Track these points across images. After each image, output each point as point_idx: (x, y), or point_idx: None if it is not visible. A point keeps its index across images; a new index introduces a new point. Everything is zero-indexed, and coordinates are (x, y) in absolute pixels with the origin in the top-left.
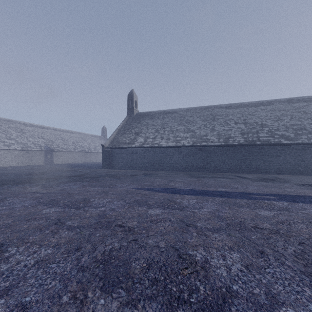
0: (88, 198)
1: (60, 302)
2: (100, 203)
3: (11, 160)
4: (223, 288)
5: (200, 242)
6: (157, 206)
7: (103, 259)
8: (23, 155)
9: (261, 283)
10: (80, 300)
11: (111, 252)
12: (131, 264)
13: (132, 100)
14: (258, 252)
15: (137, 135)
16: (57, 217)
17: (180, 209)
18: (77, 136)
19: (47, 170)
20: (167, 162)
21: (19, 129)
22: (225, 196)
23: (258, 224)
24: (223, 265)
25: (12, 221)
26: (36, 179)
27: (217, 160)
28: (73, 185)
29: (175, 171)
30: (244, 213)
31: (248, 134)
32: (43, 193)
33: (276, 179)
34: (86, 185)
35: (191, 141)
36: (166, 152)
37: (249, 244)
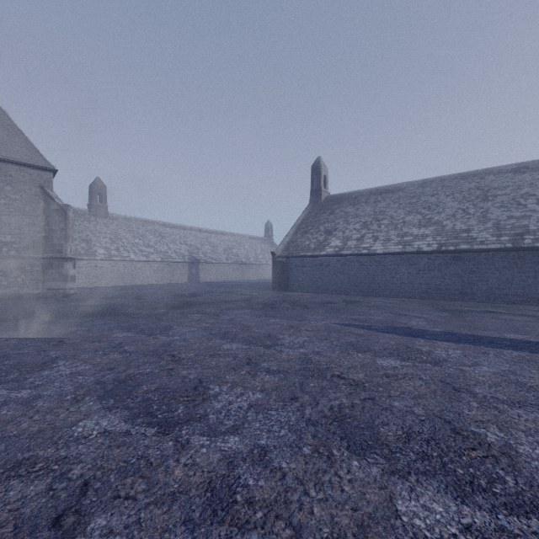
0: (273, 333)
1: (302, 453)
2: (295, 342)
3: (150, 276)
4: None
5: (488, 417)
6: (389, 354)
7: (334, 416)
8: (163, 268)
9: None
10: (326, 455)
11: (342, 409)
12: (378, 428)
13: (319, 176)
14: None
15: (328, 234)
16: (245, 355)
17: (434, 363)
18: (230, 239)
19: (196, 290)
20: (386, 281)
21: (158, 232)
22: (525, 349)
23: None
24: None
25: (195, 355)
26: (190, 303)
27: (495, 278)
28: (242, 313)
29: (401, 298)
30: None
31: None
32: (210, 322)
33: None
34: (260, 315)
35: (436, 243)
36: (384, 263)
37: None
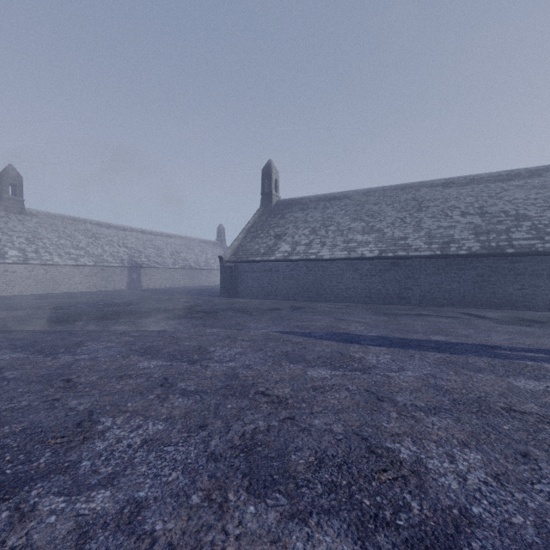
0: (205, 346)
1: (189, 503)
2: (226, 355)
3: (79, 282)
4: (454, 509)
5: (404, 428)
6: (322, 364)
7: (244, 445)
8: (96, 274)
9: (526, 508)
10: (218, 503)
11: (255, 435)
12: (289, 456)
13: (270, 179)
14: (517, 453)
15: (278, 239)
16: (162, 374)
17: (363, 370)
18: (178, 242)
19: (133, 298)
20: (333, 286)
21: (91, 232)
22: (446, 351)
23: (515, 405)
24: (450, 471)
25: (98, 378)
26: (120, 313)
27: (427, 283)
28: (178, 323)
29: (346, 303)
30: (486, 382)
31: (488, 235)
32: (135, 336)
33: (548, 320)
34: (198, 324)
35: (377, 249)
36: (331, 269)
37: (498, 439)
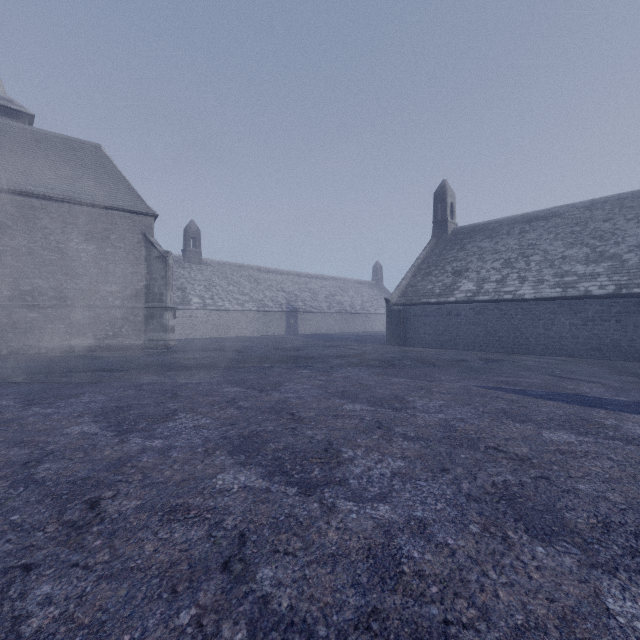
0: (400, 395)
1: (469, 531)
2: (429, 406)
3: (245, 327)
4: None
5: None
6: (558, 427)
7: (500, 494)
8: (259, 319)
9: None
10: (500, 537)
11: (508, 487)
12: (562, 513)
13: (444, 204)
14: None
15: (458, 276)
16: (372, 418)
17: (625, 440)
18: (332, 284)
19: (297, 344)
20: (539, 334)
21: (253, 278)
22: None
23: None
24: None
25: (315, 415)
26: (294, 357)
27: None
28: (357, 370)
29: (560, 356)
30: None
31: None
32: (323, 380)
33: None
34: (379, 373)
35: (612, 284)
36: (536, 311)
37: None
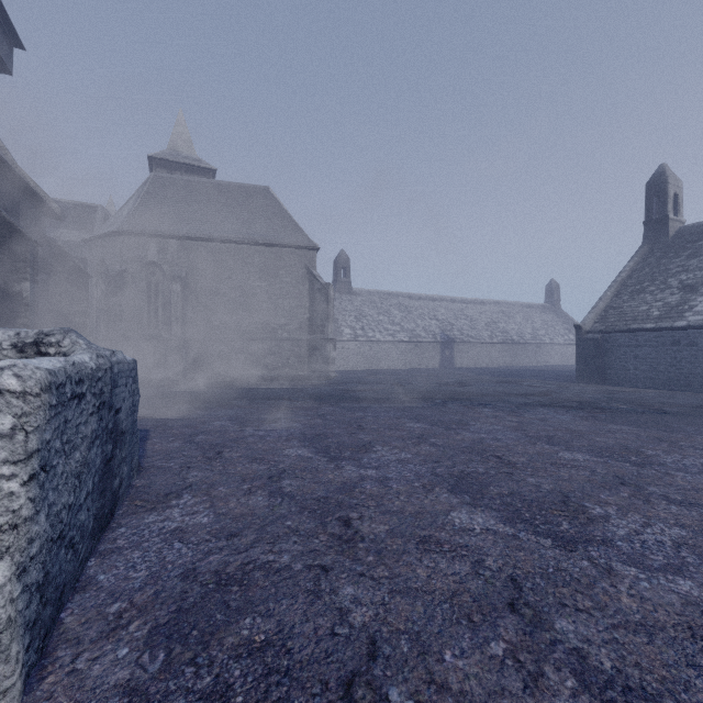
0: (631, 446)
1: None
2: (685, 464)
3: (396, 359)
4: None
5: None
6: None
7: None
8: (410, 350)
9: None
10: None
11: None
12: None
13: (663, 196)
14: None
15: (689, 292)
16: (607, 471)
17: None
18: (494, 309)
19: (459, 378)
20: None
21: (403, 306)
22: None
23: None
24: None
25: (527, 460)
26: (464, 393)
27: None
28: (553, 412)
29: None
30: None
31: None
32: (514, 421)
33: None
34: (585, 417)
35: None
36: None
37: None
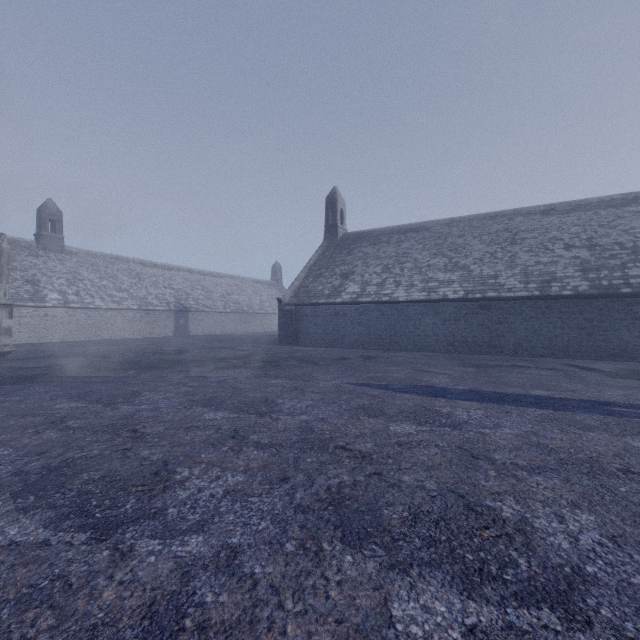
0: (271, 397)
1: (284, 551)
2: (296, 408)
3: (123, 328)
4: (566, 567)
5: (505, 487)
6: (405, 418)
7: (331, 498)
8: (140, 318)
9: None
10: (313, 551)
11: (341, 489)
12: (381, 511)
13: (335, 209)
14: (636, 516)
15: (345, 278)
16: (231, 426)
17: (453, 426)
18: (229, 282)
19: (182, 346)
20: (410, 332)
21: (134, 272)
22: (549, 407)
23: (633, 466)
24: (560, 531)
25: (164, 429)
26: (171, 361)
27: (523, 329)
28: (237, 373)
29: (426, 352)
30: (598, 442)
31: (599, 272)
32: (193, 386)
33: None
34: (259, 375)
35: (462, 289)
36: (407, 312)
37: (614, 501)
